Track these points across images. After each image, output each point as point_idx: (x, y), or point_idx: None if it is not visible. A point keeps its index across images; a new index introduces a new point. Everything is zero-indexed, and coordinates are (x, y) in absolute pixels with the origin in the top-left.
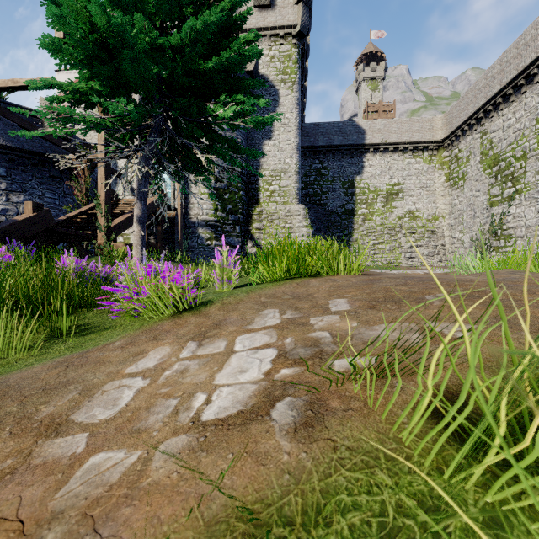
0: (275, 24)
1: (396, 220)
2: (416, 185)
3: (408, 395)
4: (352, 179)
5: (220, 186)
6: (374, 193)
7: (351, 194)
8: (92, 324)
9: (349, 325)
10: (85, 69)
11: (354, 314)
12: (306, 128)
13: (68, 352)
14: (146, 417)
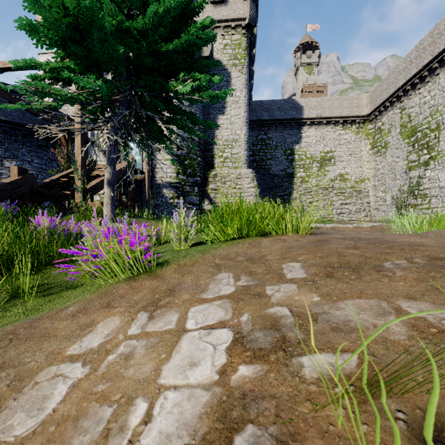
0: (228, 17)
1: (329, 182)
2: (345, 153)
3: (422, 441)
4: (292, 148)
5: (181, 153)
6: (310, 159)
7: (291, 160)
8: (55, 283)
9: (310, 299)
10: (60, 49)
11: (312, 284)
12: (253, 105)
13: (23, 316)
14: (69, 437)
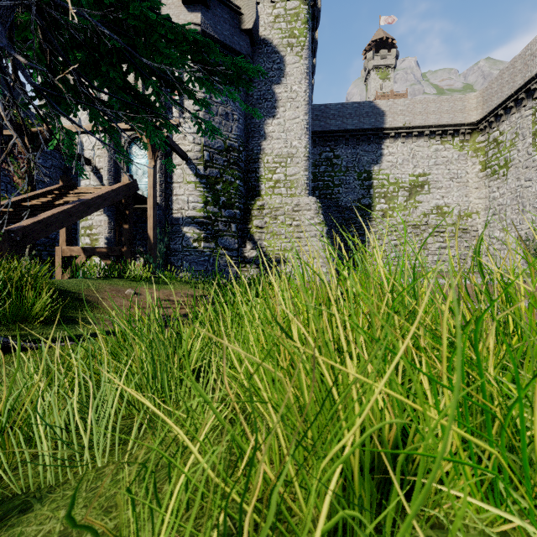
0: None
1: (421, 216)
2: (445, 176)
3: None
4: (369, 170)
5: (210, 173)
6: (395, 185)
7: (368, 186)
8: None
9: None
10: None
11: None
12: (315, 110)
13: None
14: None
